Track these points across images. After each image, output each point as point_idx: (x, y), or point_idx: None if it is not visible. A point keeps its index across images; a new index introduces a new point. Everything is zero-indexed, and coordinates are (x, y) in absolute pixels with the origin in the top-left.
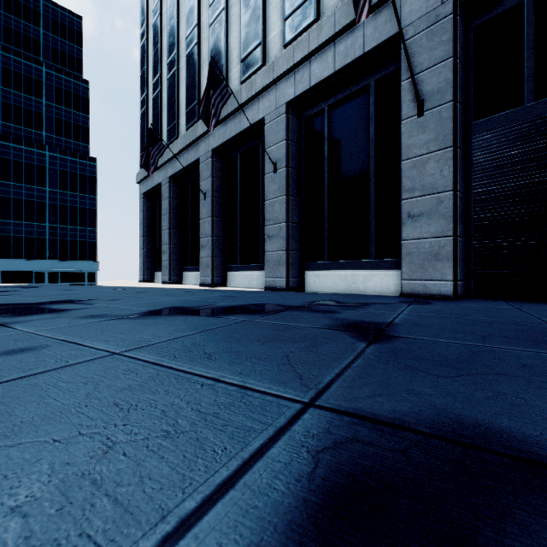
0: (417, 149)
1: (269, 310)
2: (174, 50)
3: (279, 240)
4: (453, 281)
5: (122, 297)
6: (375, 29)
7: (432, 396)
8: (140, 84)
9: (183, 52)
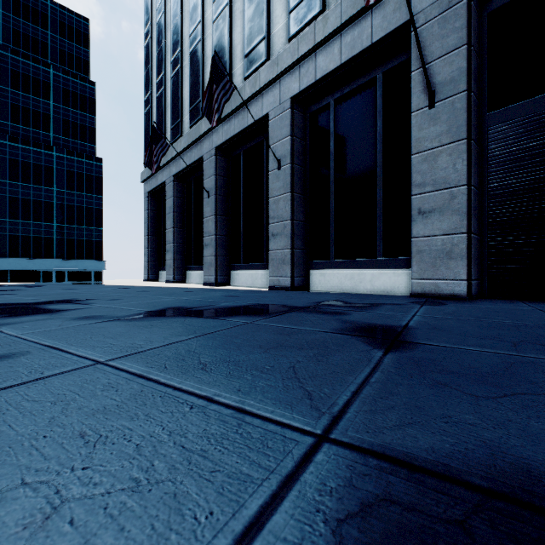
0: (428, 142)
1: (273, 311)
2: (178, 48)
3: (283, 238)
4: (467, 280)
5: (123, 296)
6: (384, 18)
7: (476, 426)
8: (144, 83)
9: (187, 50)
